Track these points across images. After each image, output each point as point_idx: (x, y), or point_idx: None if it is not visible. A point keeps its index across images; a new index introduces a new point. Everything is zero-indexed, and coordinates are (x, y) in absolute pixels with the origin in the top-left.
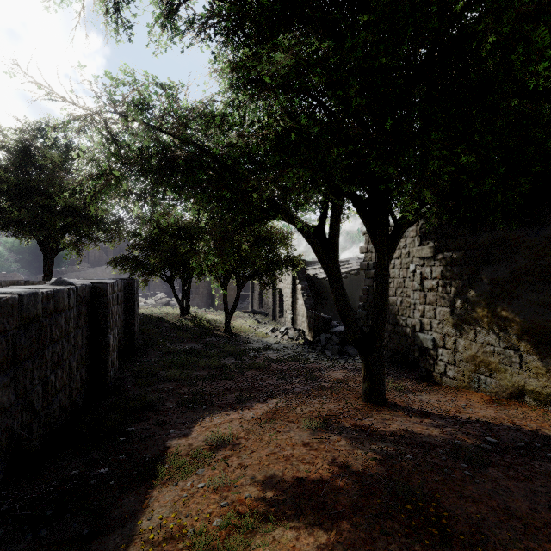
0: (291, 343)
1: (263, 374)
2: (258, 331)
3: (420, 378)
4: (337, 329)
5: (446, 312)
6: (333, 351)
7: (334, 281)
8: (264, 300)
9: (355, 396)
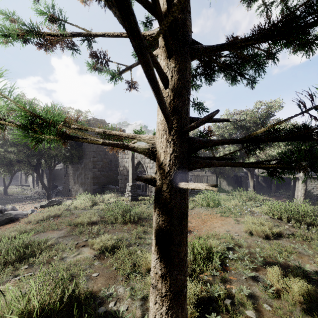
0: (39, 195)
1: (22, 202)
2: (23, 193)
3: (70, 196)
4: (58, 188)
5: (73, 180)
6: (54, 195)
7: (39, 176)
8: (28, 179)
9: (45, 200)
